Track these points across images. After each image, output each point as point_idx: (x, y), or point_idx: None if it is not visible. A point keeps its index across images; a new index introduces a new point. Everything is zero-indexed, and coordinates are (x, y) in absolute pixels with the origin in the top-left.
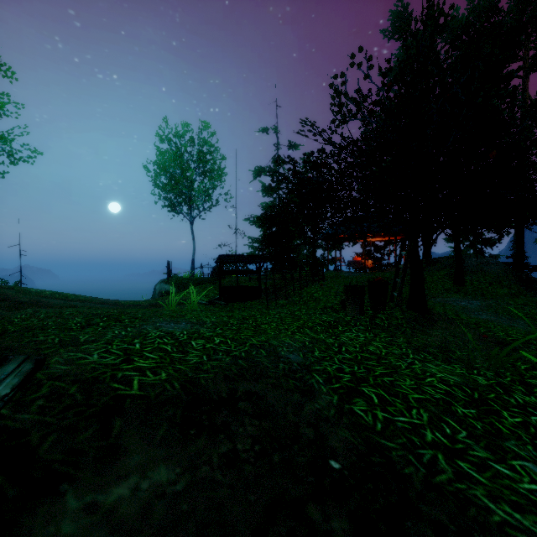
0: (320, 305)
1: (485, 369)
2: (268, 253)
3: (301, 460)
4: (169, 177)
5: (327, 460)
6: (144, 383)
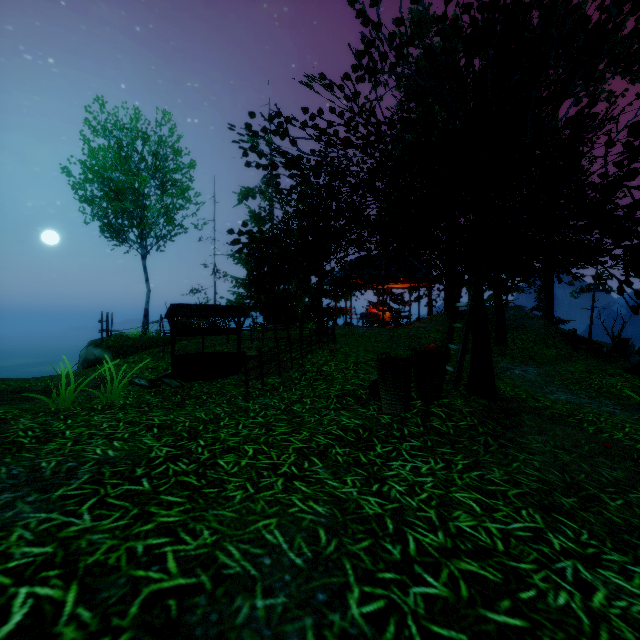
0: (335, 389)
1: None
2: (257, 302)
3: None
4: (105, 186)
5: None
6: None
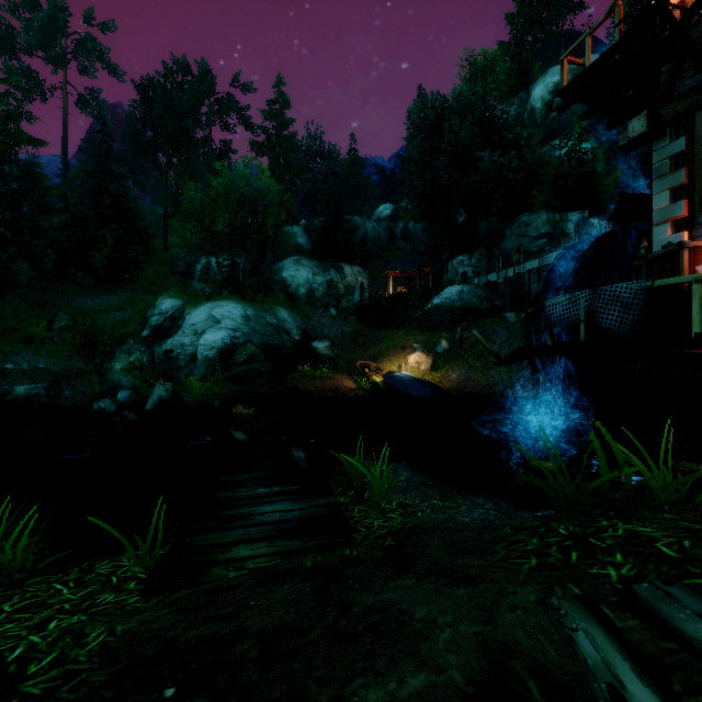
0: None
1: None
2: None
3: (203, 699)
4: None
5: (171, 696)
6: None
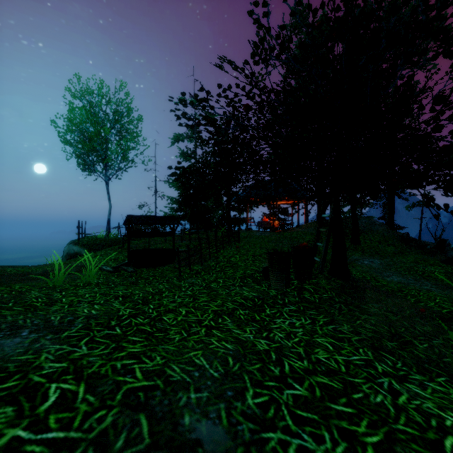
0: (239, 273)
1: None
2: (185, 214)
3: None
4: (80, 134)
5: None
6: None
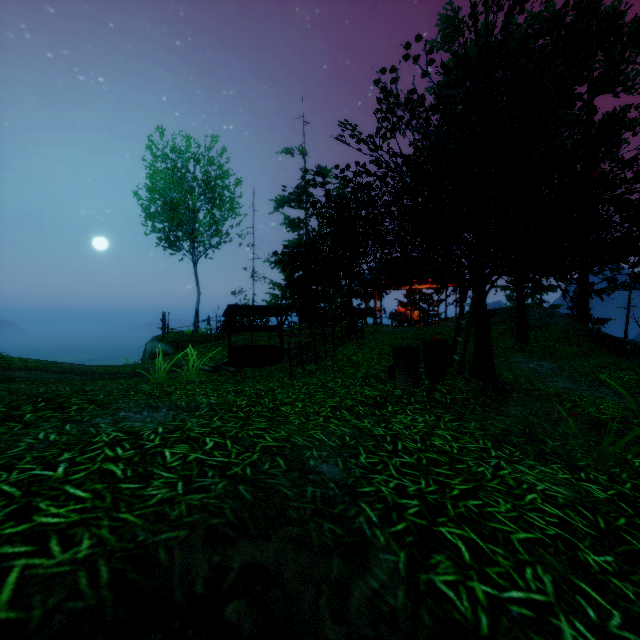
0: (361, 373)
1: (593, 470)
2: (293, 303)
3: None
4: (164, 204)
5: None
6: (31, 579)
